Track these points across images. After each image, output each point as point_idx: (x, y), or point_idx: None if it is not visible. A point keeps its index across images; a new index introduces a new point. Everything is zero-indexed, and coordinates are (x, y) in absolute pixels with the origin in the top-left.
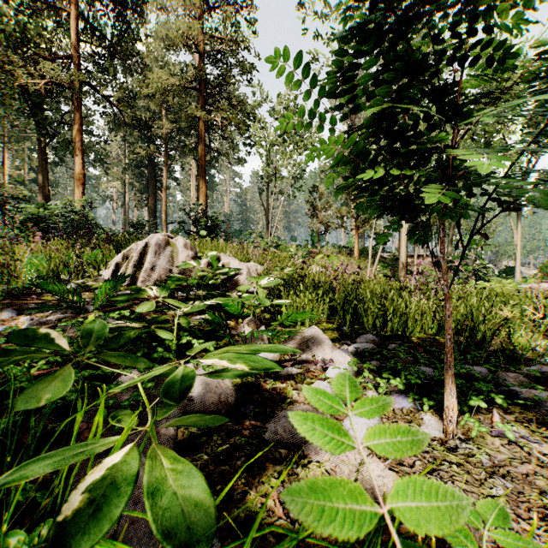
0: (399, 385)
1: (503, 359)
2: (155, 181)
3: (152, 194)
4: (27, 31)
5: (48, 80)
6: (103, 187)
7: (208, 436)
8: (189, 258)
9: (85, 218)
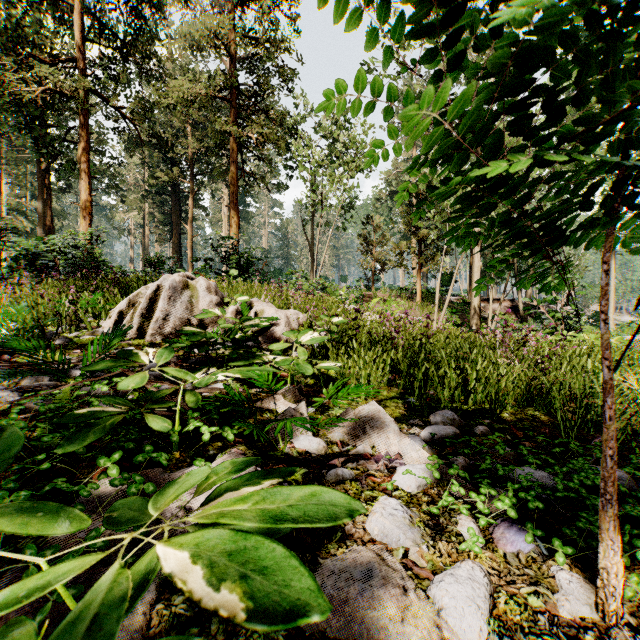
0: (509, 511)
1: (637, 449)
2: (179, 210)
3: (176, 227)
4: (22, 28)
5: (46, 87)
6: (118, 218)
7: (203, 623)
8: (213, 304)
9: (89, 255)
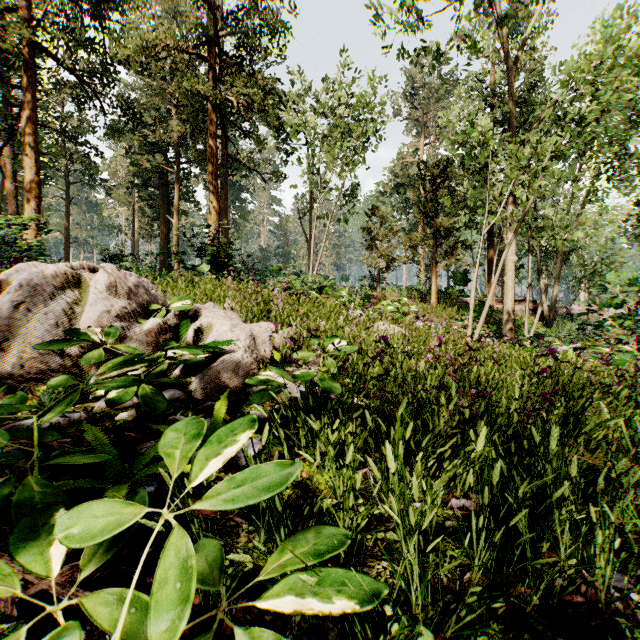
0: None
1: None
2: (168, 204)
3: (164, 221)
4: None
5: None
6: (106, 213)
7: None
8: (109, 317)
9: (5, 243)
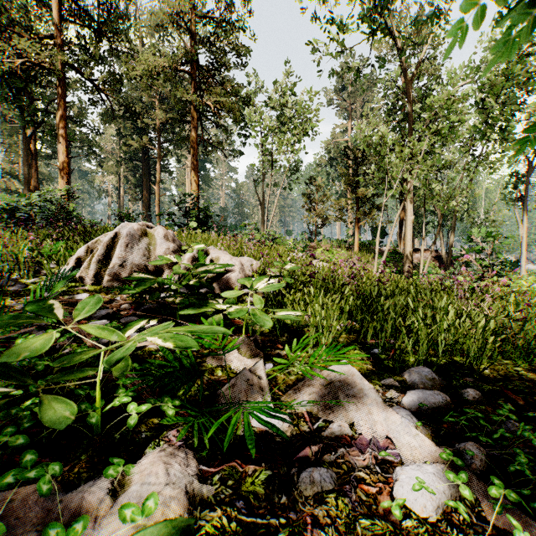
0: None
1: None
2: (149, 174)
3: (146, 188)
4: (6, 8)
5: (27, 60)
6: (97, 181)
7: None
8: (169, 251)
9: (62, 208)
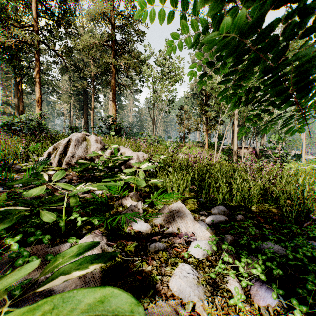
0: (261, 275)
1: None
2: (87, 103)
3: (86, 111)
4: (6, 10)
5: (18, 39)
6: (57, 107)
7: None
8: (98, 149)
9: (38, 124)
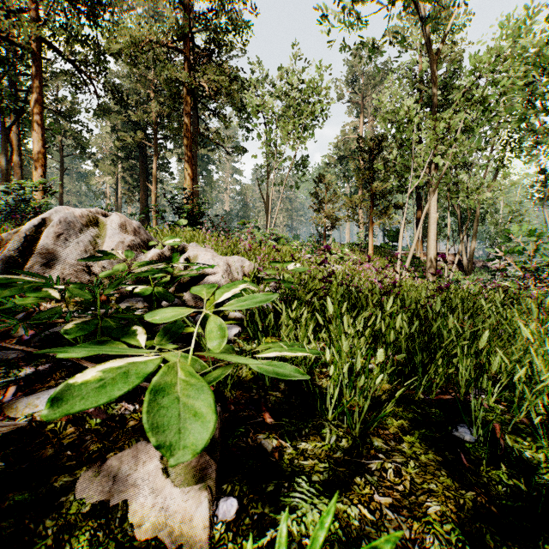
0: None
1: None
2: (147, 174)
3: (143, 188)
4: None
5: None
6: (93, 182)
7: None
8: (123, 246)
9: (23, 201)
